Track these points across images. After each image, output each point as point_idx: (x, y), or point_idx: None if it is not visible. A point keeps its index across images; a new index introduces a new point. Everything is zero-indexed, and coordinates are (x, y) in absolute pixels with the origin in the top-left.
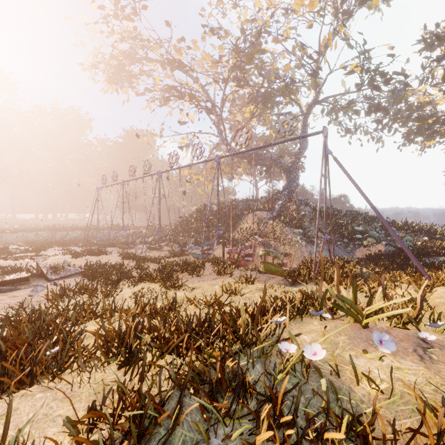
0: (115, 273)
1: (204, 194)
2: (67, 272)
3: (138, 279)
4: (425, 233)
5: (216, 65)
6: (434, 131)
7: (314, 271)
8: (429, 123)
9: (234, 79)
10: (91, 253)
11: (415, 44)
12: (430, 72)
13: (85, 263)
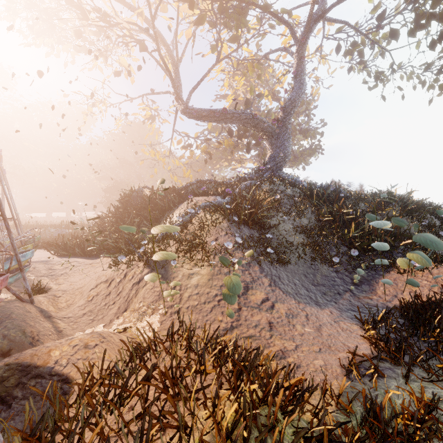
0: None
1: (181, 182)
2: None
3: None
4: None
5: None
6: None
7: None
8: None
9: None
10: None
11: None
12: None
13: None
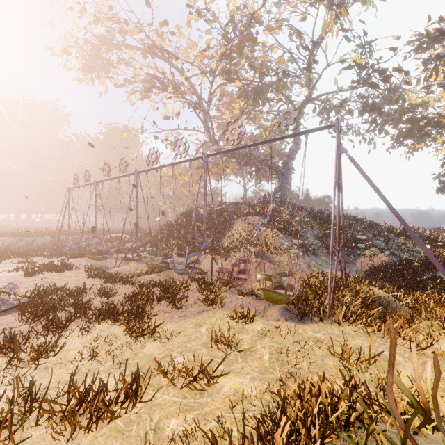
0: (70, 304)
1: (190, 195)
2: (2, 305)
3: (96, 318)
4: (424, 240)
5: (203, 55)
6: (425, 133)
7: (330, 303)
8: (419, 125)
9: (223, 71)
10: (51, 268)
11: (407, 44)
12: (434, 68)
13: (32, 289)
